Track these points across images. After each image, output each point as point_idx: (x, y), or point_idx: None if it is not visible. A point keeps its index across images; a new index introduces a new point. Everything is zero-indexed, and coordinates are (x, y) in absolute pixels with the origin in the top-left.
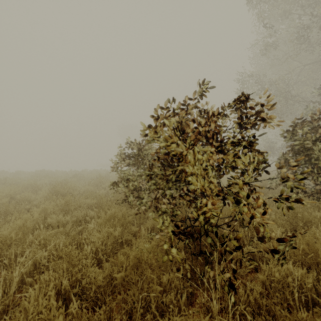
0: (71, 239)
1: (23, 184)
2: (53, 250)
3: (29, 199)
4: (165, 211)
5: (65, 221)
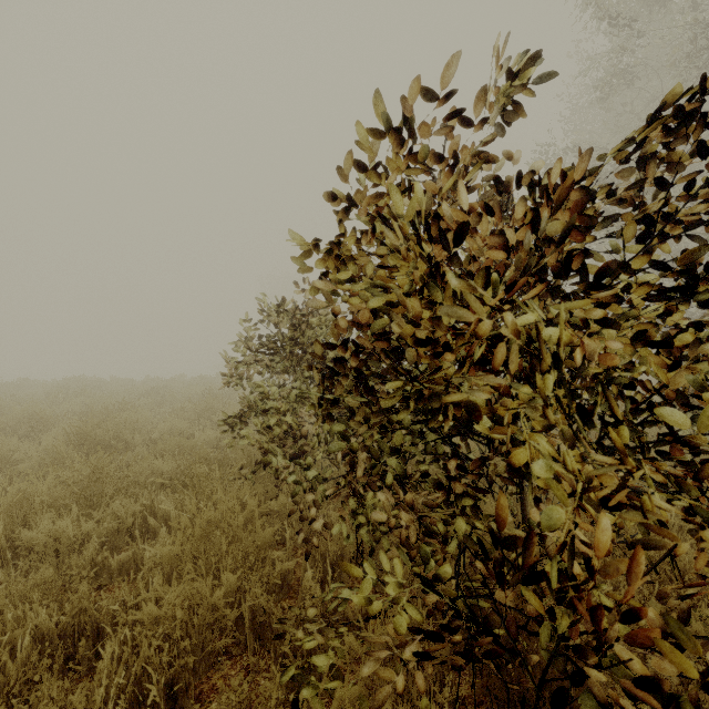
0: (73, 613)
1: (13, 415)
2: None
3: (10, 457)
4: None
5: (79, 535)
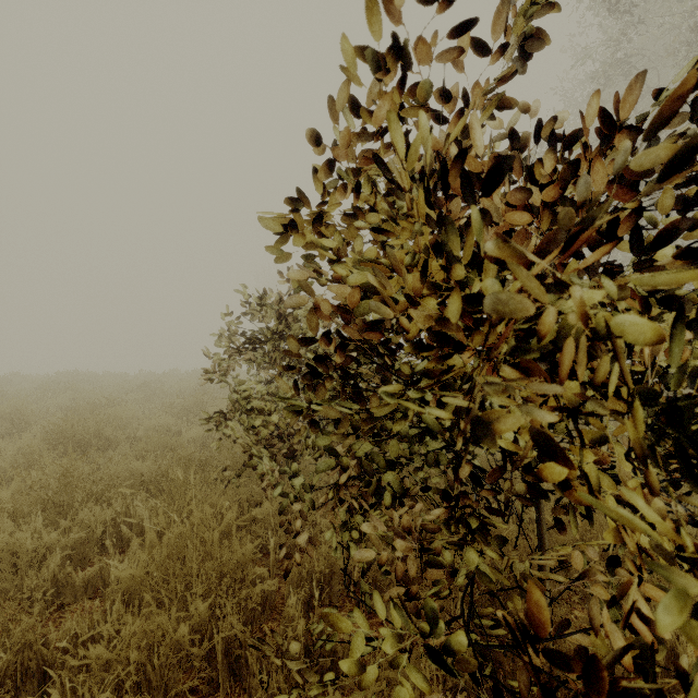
0: (16, 649)
1: None
2: None
3: None
4: None
5: (40, 548)
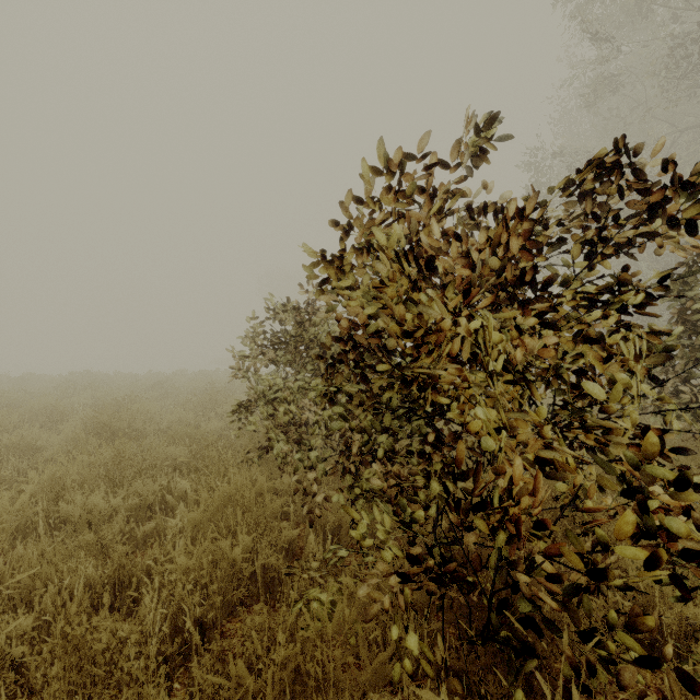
0: (114, 568)
1: (29, 407)
2: (52, 609)
3: (33, 445)
4: (371, 490)
5: (108, 509)
